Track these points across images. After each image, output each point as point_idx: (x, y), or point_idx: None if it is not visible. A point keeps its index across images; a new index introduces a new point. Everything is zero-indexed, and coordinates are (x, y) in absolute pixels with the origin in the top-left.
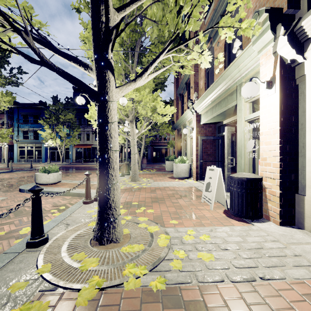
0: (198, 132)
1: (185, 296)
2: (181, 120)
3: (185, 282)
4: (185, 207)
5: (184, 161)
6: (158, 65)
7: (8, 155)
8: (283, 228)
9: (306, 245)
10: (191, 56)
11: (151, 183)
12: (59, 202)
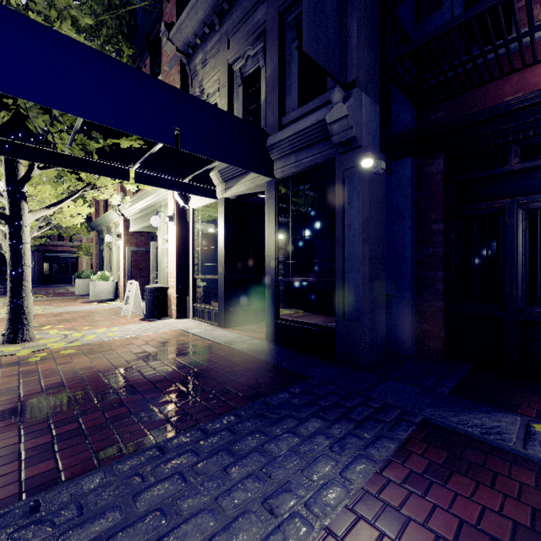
0: (126, 241)
1: (94, 345)
2: (104, 220)
3: (94, 342)
4: (103, 321)
5: (107, 278)
6: (71, 188)
7: None
8: (177, 320)
9: (181, 323)
10: (103, 196)
11: (53, 310)
12: None
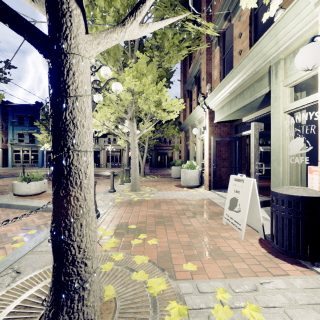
0: (211, 132)
1: None
2: (190, 120)
3: None
4: (202, 232)
5: (194, 167)
6: None
7: (3, 159)
8: None
9: None
10: None
11: (155, 194)
12: (31, 223)
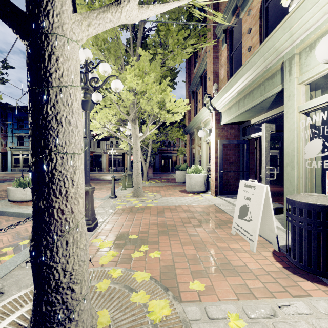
0: (217, 135)
1: None
2: (195, 122)
3: None
4: (210, 244)
5: (199, 171)
6: None
7: (2, 163)
8: None
9: None
10: None
11: (159, 200)
12: (24, 232)
